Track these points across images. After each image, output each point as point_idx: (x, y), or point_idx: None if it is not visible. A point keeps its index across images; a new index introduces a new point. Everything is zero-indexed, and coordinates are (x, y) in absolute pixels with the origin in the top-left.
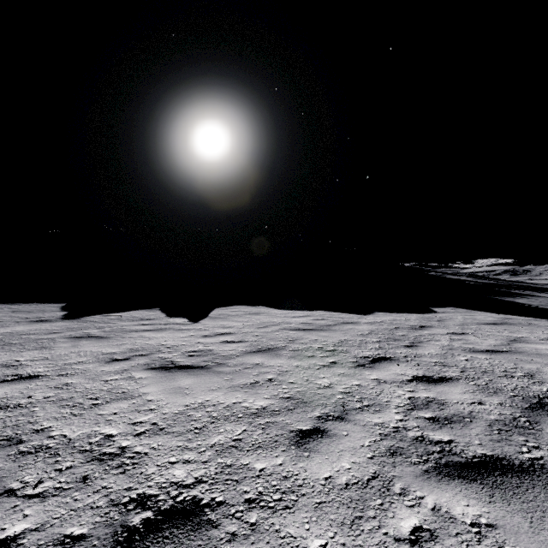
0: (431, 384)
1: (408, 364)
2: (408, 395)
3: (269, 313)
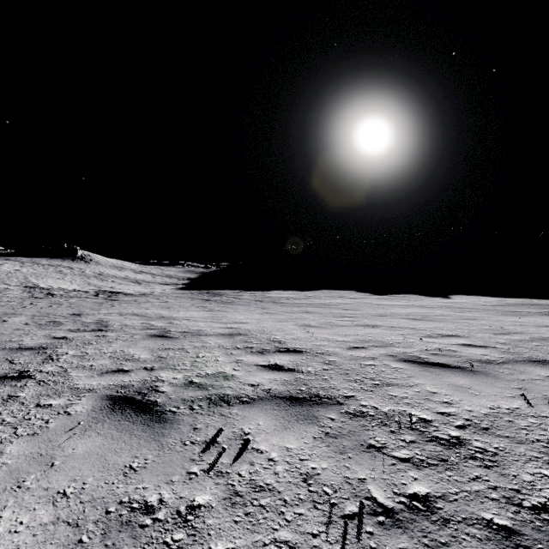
0: None
1: None
2: None
3: (487, 298)
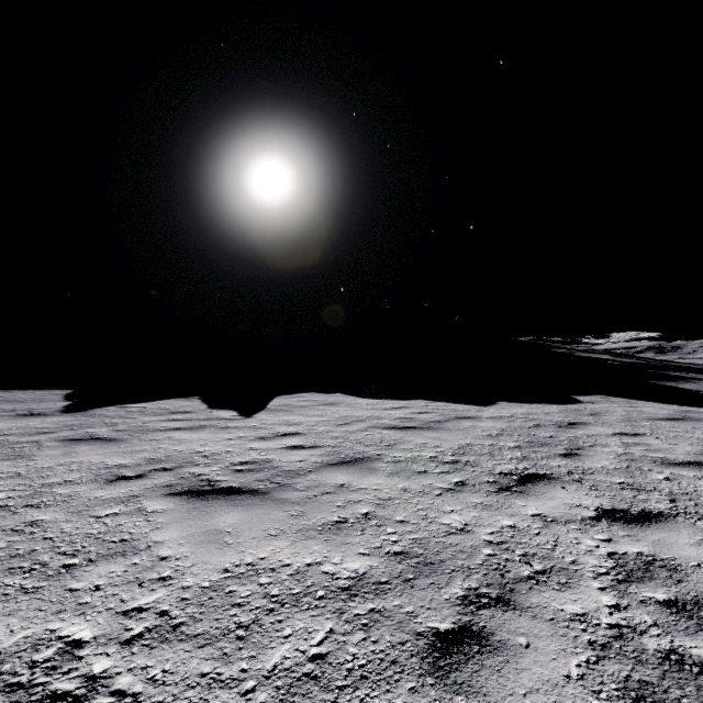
0: (635, 526)
1: (579, 486)
2: (604, 548)
3: (350, 404)
